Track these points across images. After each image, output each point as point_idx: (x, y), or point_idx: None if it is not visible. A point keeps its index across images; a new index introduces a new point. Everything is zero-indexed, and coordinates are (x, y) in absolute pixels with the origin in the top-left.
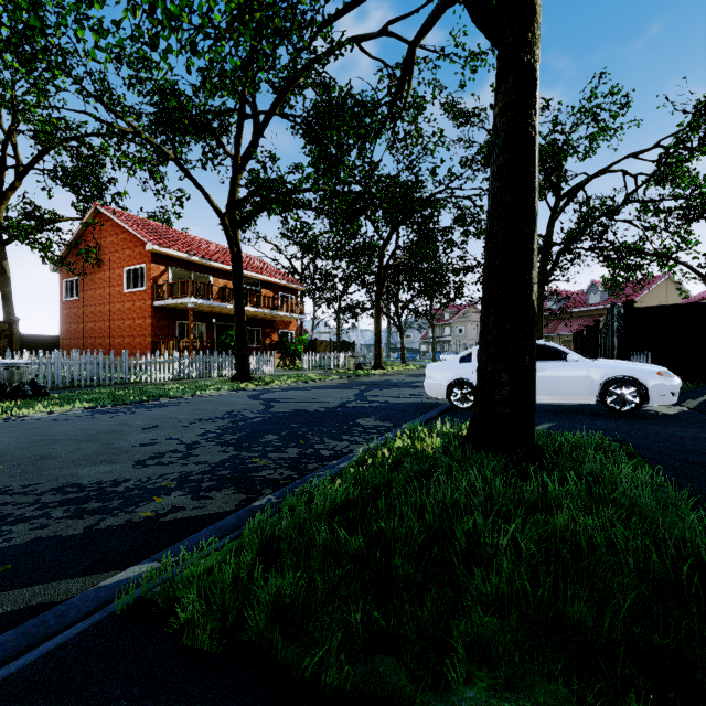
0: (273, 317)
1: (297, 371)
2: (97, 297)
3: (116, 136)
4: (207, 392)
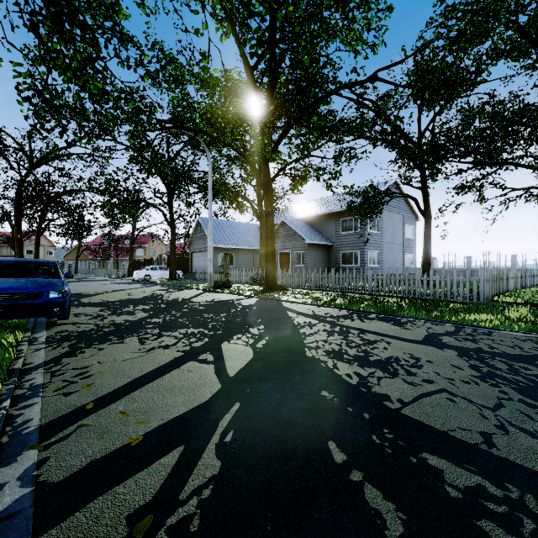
0: None
1: None
2: None
3: None
4: None
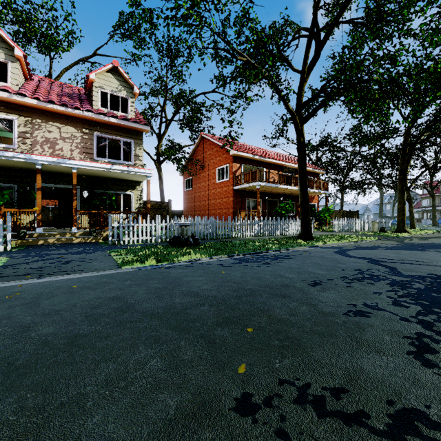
0: None
1: (329, 232)
2: (201, 187)
3: (223, 79)
4: (293, 247)
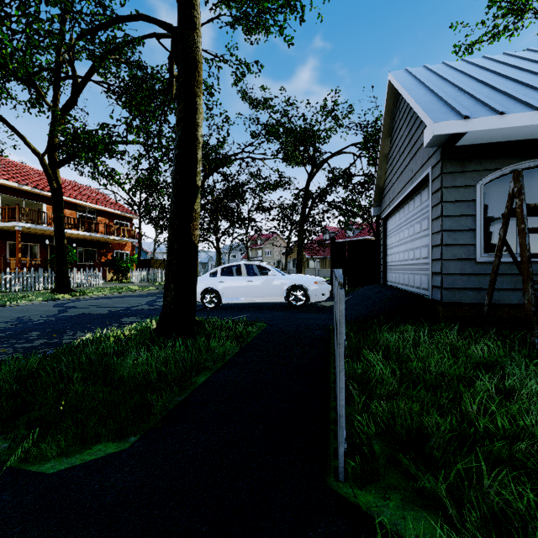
0: (106, 240)
1: (125, 284)
2: None
3: None
4: (19, 302)
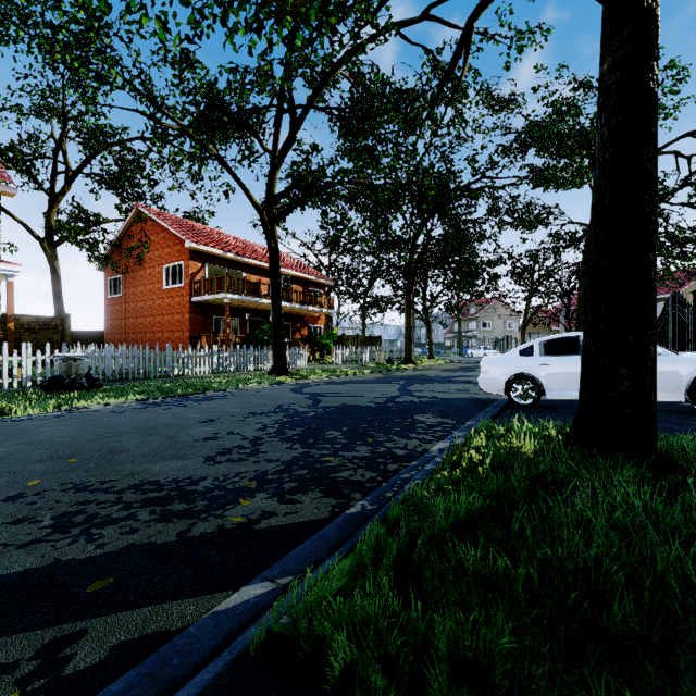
0: (303, 312)
1: (328, 365)
2: (139, 294)
3: (160, 136)
4: (249, 385)
